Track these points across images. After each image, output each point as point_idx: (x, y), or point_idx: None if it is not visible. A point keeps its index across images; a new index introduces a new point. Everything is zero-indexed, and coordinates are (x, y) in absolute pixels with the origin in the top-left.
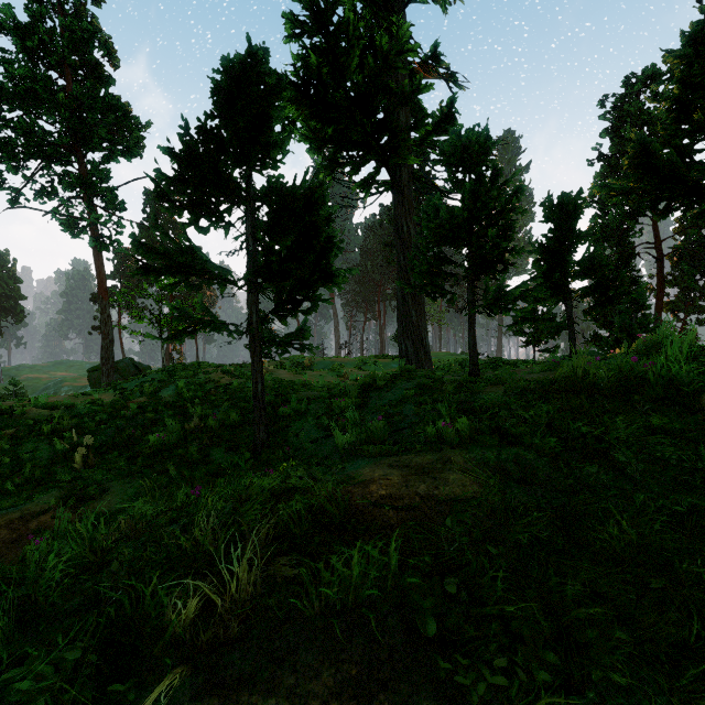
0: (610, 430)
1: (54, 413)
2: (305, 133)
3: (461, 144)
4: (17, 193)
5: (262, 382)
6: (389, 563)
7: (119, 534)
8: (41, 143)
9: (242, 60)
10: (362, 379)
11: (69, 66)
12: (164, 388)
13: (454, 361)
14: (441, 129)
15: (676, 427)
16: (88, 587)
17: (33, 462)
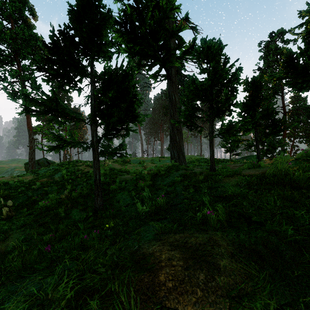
0: None
1: None
2: (125, 49)
3: (206, 45)
4: None
5: (99, 174)
6: None
7: None
8: None
9: None
10: (153, 170)
11: (13, 18)
12: (56, 173)
13: (195, 159)
14: (189, 52)
15: None
16: None
17: None
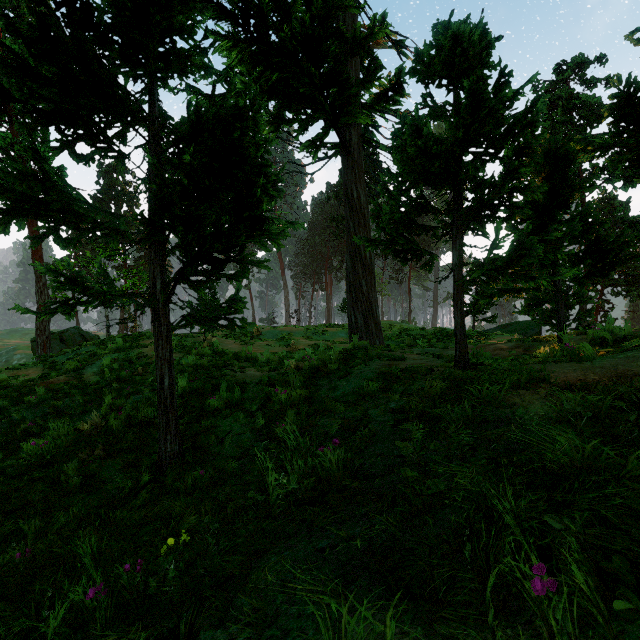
0: None
1: None
2: (246, 81)
3: (450, 36)
4: None
5: (170, 374)
6: None
7: None
8: None
9: None
10: (310, 360)
11: None
12: (90, 364)
13: (400, 331)
14: (389, 98)
15: None
16: None
17: None
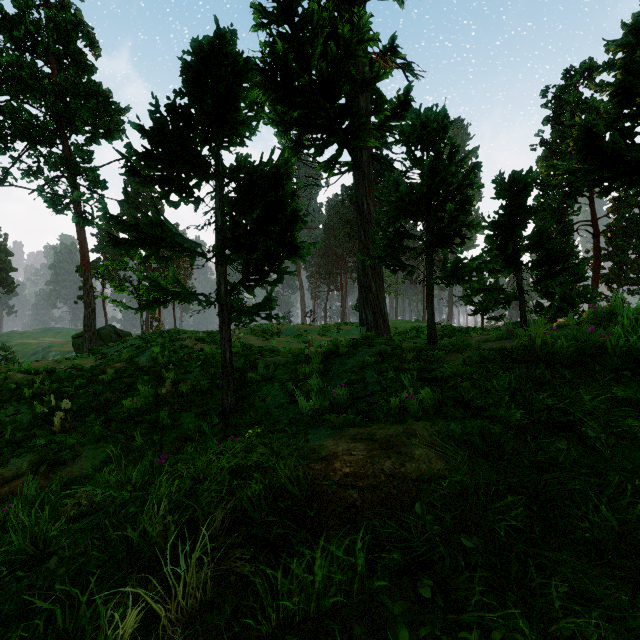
0: (575, 401)
1: (35, 378)
2: (272, 116)
3: (420, 123)
4: (5, 172)
5: (230, 350)
6: (355, 563)
7: (78, 509)
8: (27, 126)
9: (211, 41)
10: (326, 346)
11: (54, 55)
12: (141, 354)
13: (410, 328)
14: (398, 115)
15: (639, 399)
16: (22, 587)
17: (14, 425)
